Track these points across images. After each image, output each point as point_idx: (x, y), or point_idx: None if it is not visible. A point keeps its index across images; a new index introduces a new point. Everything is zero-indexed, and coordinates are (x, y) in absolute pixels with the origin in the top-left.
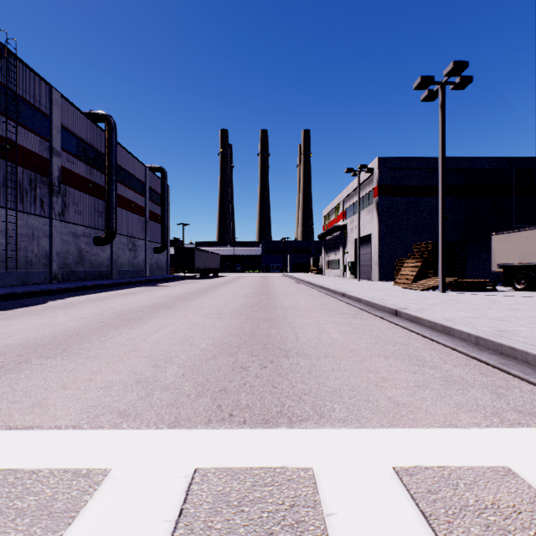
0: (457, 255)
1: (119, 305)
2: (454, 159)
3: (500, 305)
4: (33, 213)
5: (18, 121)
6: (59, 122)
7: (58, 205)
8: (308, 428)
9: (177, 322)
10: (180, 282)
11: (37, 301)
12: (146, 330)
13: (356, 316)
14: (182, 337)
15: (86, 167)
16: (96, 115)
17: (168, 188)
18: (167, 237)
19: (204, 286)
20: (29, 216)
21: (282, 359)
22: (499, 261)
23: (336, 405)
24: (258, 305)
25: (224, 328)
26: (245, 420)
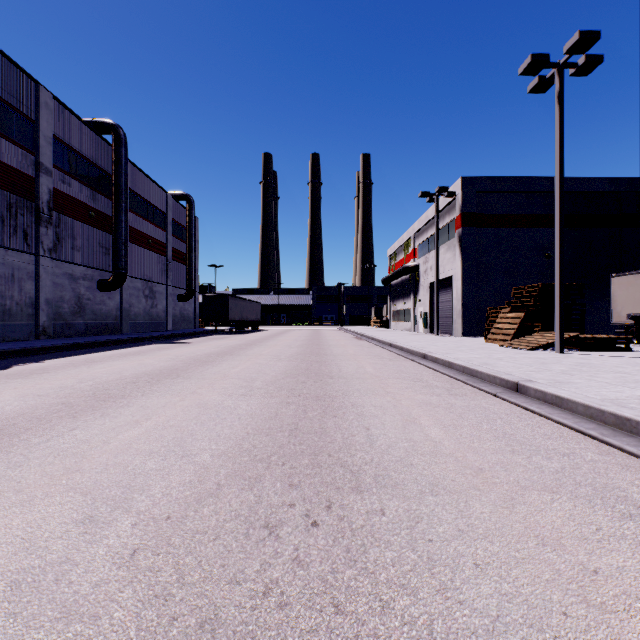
0: (573, 303)
1: (108, 372)
2: None
3: None
4: (13, 247)
5: None
6: (49, 131)
7: (48, 238)
8: None
9: (179, 404)
10: (208, 338)
11: None
12: (122, 420)
13: (453, 391)
14: (173, 437)
15: (87, 191)
16: (101, 124)
17: (196, 220)
18: (195, 281)
19: (237, 344)
20: (7, 252)
21: (349, 498)
22: (622, 311)
23: None
24: (306, 372)
25: (249, 416)
26: None
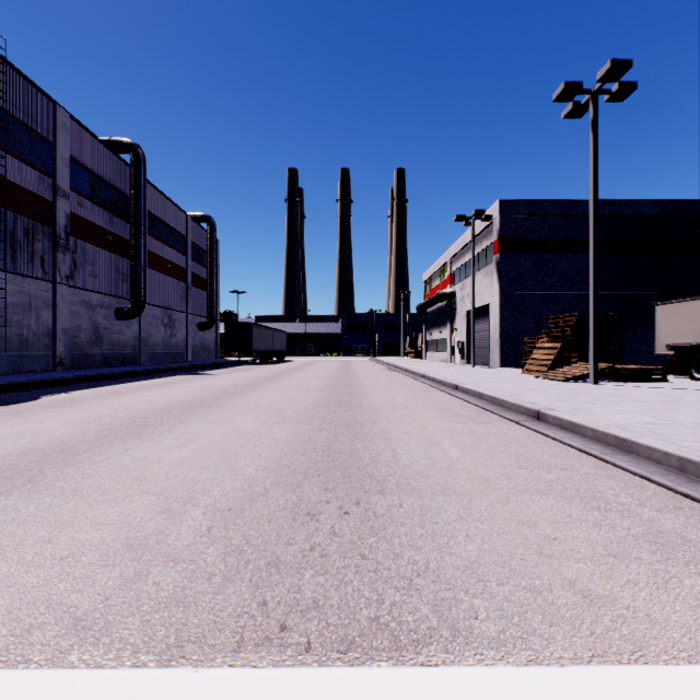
0: (611, 333)
1: (139, 402)
2: (602, 203)
3: (686, 403)
4: (30, 275)
5: (9, 149)
6: (66, 152)
7: (65, 265)
8: (433, 664)
9: (217, 430)
10: (232, 369)
11: (25, 397)
12: (168, 443)
13: (479, 419)
14: (219, 456)
15: (105, 214)
16: (119, 143)
17: (218, 243)
18: (216, 309)
19: (264, 375)
20: (25, 279)
21: (375, 497)
22: (665, 341)
23: (478, 602)
24: (336, 402)
25: (285, 440)
26: (310, 640)
